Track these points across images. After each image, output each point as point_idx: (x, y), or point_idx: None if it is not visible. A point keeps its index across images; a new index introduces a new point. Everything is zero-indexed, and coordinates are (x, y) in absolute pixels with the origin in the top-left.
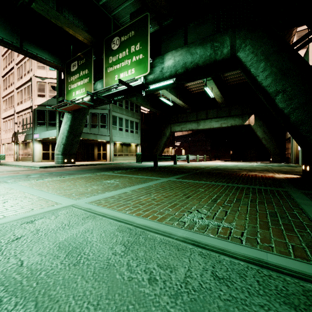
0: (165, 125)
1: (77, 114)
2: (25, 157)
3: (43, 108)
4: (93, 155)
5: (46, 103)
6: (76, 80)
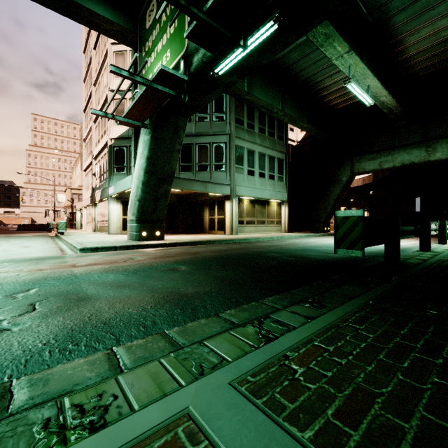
0: (339, 161)
1: (162, 130)
2: (102, 226)
3: (122, 144)
4: (202, 223)
5: (126, 133)
6: (155, 42)
